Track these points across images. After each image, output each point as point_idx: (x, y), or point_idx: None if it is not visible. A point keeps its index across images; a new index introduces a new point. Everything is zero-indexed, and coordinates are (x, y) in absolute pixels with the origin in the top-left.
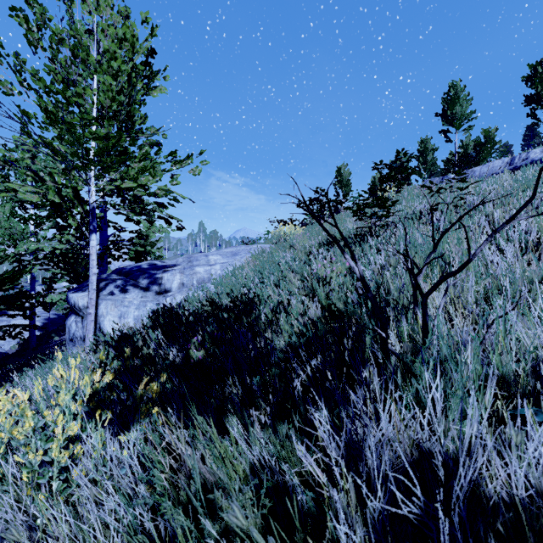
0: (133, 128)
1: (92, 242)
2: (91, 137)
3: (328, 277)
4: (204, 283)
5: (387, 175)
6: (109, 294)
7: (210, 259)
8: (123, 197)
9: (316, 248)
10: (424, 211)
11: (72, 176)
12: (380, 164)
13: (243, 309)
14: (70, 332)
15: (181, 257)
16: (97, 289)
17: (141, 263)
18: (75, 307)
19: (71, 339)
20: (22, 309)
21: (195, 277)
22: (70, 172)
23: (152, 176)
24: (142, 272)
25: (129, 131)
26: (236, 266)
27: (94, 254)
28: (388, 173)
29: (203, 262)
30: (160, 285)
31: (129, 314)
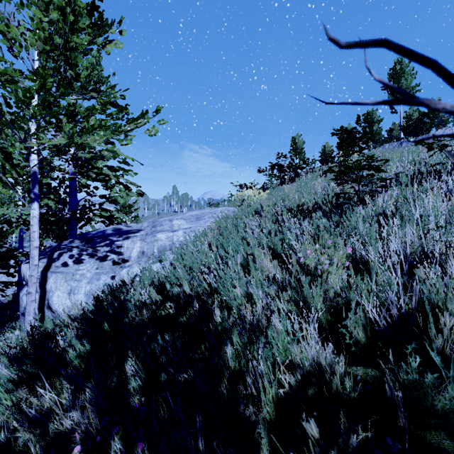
0: (78, 81)
1: (32, 211)
2: (3, 80)
3: (325, 273)
4: (166, 251)
5: (337, 143)
6: (61, 266)
7: (174, 224)
8: (76, 161)
9: (285, 215)
10: (410, 174)
11: (4, 135)
12: (340, 129)
13: (200, 308)
14: (21, 305)
15: (148, 221)
16: (50, 260)
17: (106, 228)
18: (24, 280)
19: (22, 313)
20: (4, 268)
21: (156, 245)
22: (2, 131)
23: (87, 132)
24: (103, 239)
25: (84, 92)
26: (199, 232)
27: (35, 224)
28: (346, 139)
29: (166, 227)
30: (119, 254)
31: (80, 289)
